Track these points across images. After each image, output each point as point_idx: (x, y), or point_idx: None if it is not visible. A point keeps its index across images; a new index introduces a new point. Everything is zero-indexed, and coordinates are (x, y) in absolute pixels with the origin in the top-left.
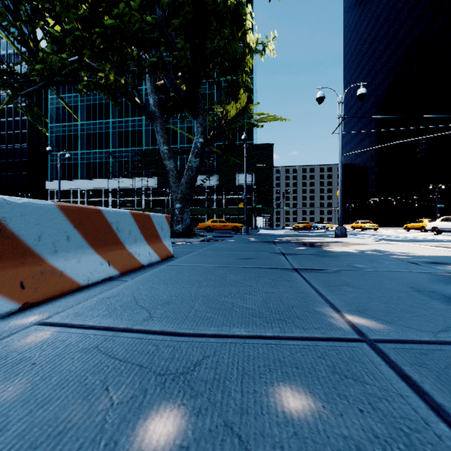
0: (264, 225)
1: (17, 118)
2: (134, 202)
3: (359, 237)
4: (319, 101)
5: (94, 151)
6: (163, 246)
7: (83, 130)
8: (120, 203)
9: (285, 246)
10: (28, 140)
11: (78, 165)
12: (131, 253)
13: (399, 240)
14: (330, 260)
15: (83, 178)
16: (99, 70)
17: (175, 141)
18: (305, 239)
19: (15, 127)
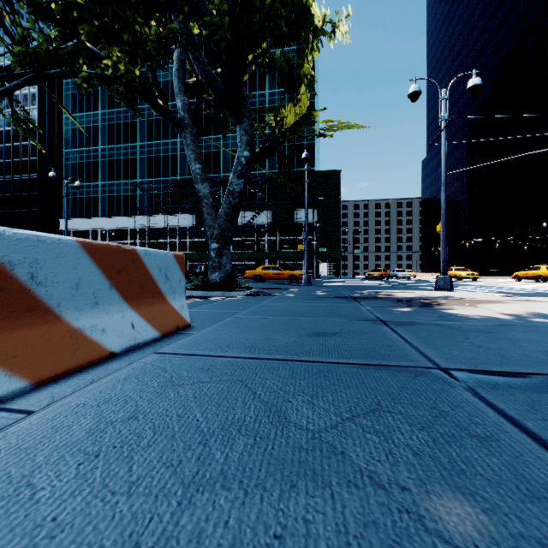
0: (329, 274)
1: (25, 143)
2: (167, 245)
3: (464, 290)
4: (413, 98)
5: (117, 182)
6: (169, 310)
7: (104, 156)
8: (150, 246)
9: (376, 305)
10: (38, 169)
11: (98, 199)
12: (79, 329)
13: (528, 294)
14: (490, 340)
15: (104, 216)
16: (105, 58)
17: (217, 168)
18: (395, 292)
19: (23, 154)
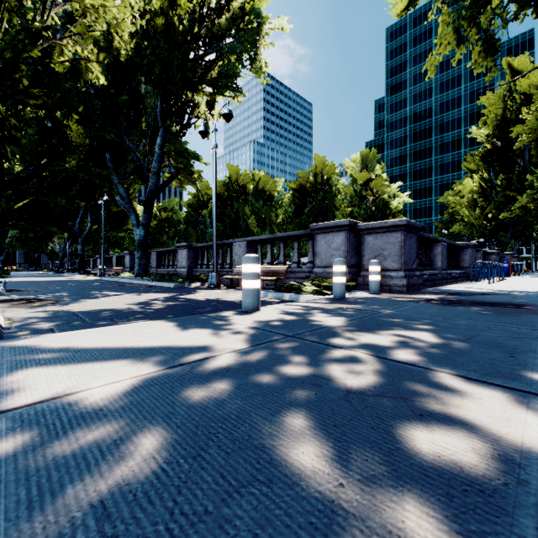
0: None
1: None
2: None
3: None
4: None
5: None
6: None
7: None
8: None
9: None
10: None
11: None
12: None
13: None
14: None
15: None
16: None
17: None
18: None
19: None
